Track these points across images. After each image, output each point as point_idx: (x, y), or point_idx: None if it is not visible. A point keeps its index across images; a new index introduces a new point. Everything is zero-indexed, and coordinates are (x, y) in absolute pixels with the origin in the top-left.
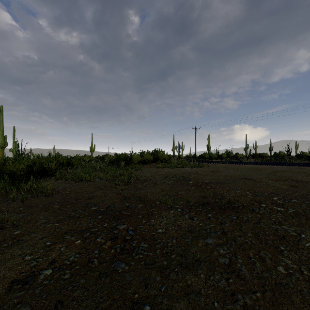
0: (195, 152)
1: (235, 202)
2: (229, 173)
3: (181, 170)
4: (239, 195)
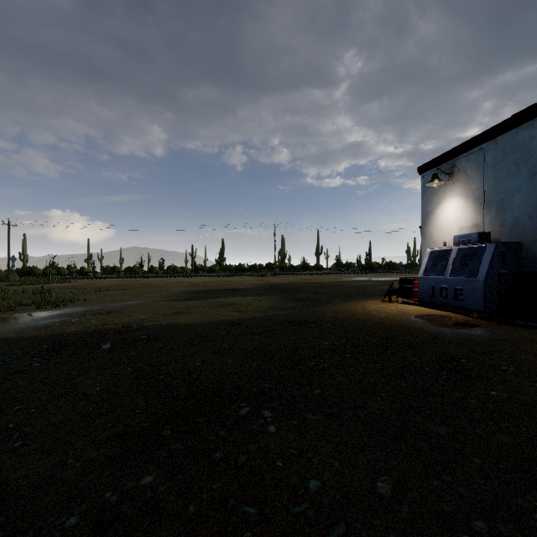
0: (8, 264)
1: (126, 289)
2: (106, 284)
3: (55, 285)
4: (126, 287)
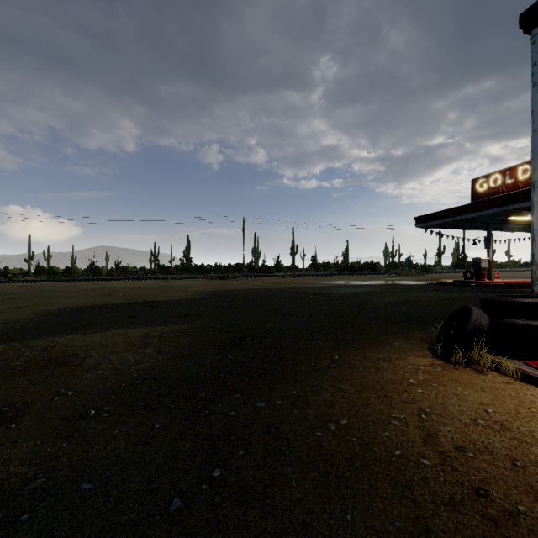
0: None
1: None
2: None
3: None
4: None
